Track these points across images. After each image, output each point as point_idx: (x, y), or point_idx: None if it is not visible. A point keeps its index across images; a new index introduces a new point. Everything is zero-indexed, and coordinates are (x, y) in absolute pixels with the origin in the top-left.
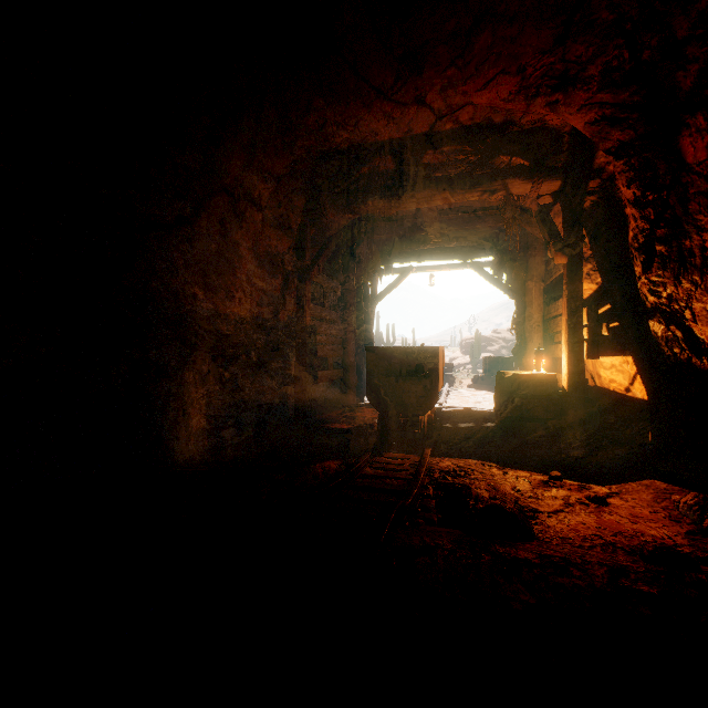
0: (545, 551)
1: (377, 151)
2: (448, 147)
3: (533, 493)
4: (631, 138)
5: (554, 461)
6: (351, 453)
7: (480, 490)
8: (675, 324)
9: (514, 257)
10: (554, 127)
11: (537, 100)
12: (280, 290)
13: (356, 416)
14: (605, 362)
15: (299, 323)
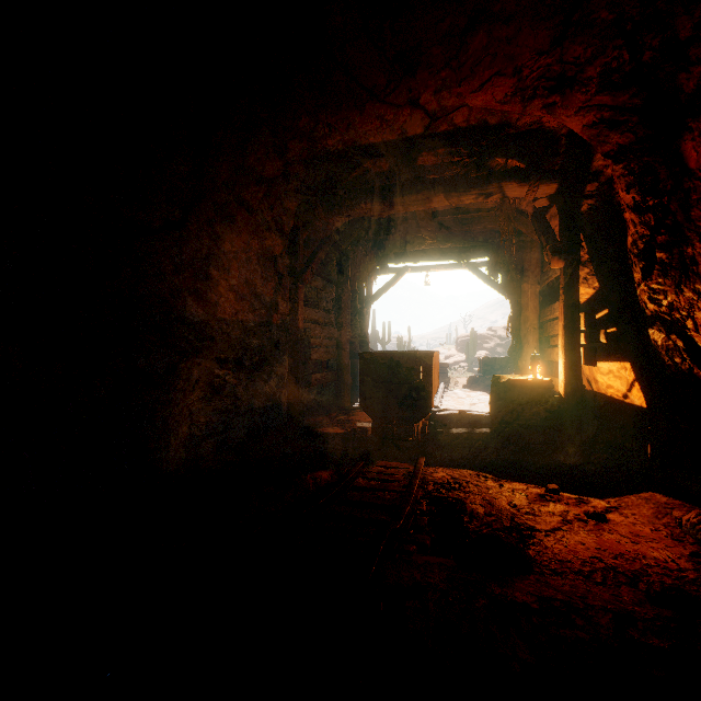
0: (545, 590)
1: (371, 152)
2: (443, 149)
3: (530, 509)
4: (630, 142)
5: (551, 471)
6: (343, 461)
7: (475, 505)
8: (676, 333)
9: (510, 258)
10: (551, 129)
11: (533, 102)
12: (273, 293)
13: (350, 420)
14: (602, 367)
15: (292, 327)
